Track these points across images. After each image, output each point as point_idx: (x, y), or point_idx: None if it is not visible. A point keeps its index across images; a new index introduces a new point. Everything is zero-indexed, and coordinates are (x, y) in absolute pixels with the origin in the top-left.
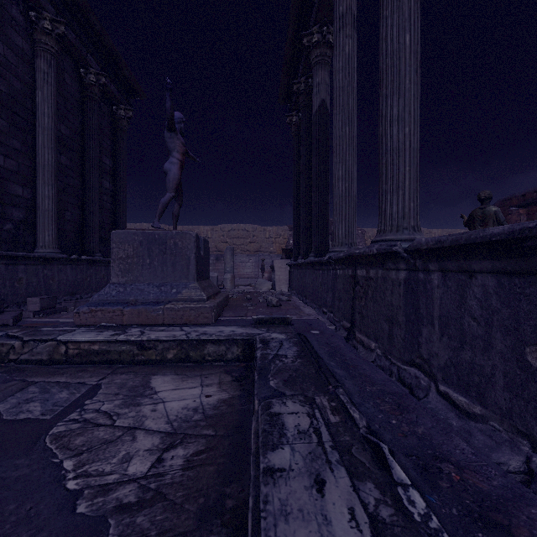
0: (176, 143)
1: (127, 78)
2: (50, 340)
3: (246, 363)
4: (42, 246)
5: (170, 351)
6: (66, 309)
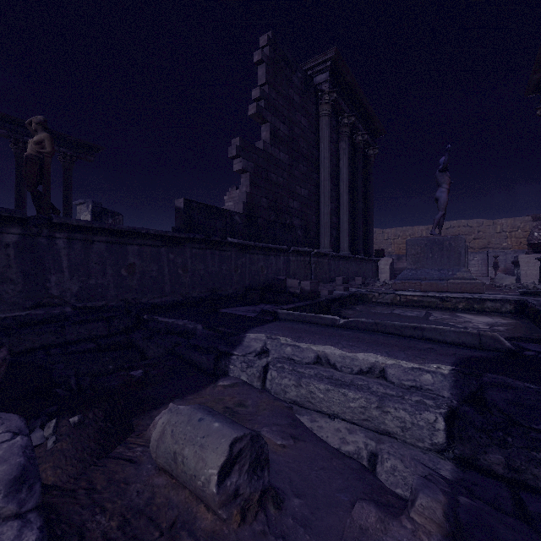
0: (445, 178)
1: (376, 126)
2: (391, 293)
3: (517, 315)
4: (342, 250)
5: (460, 304)
6: (369, 285)
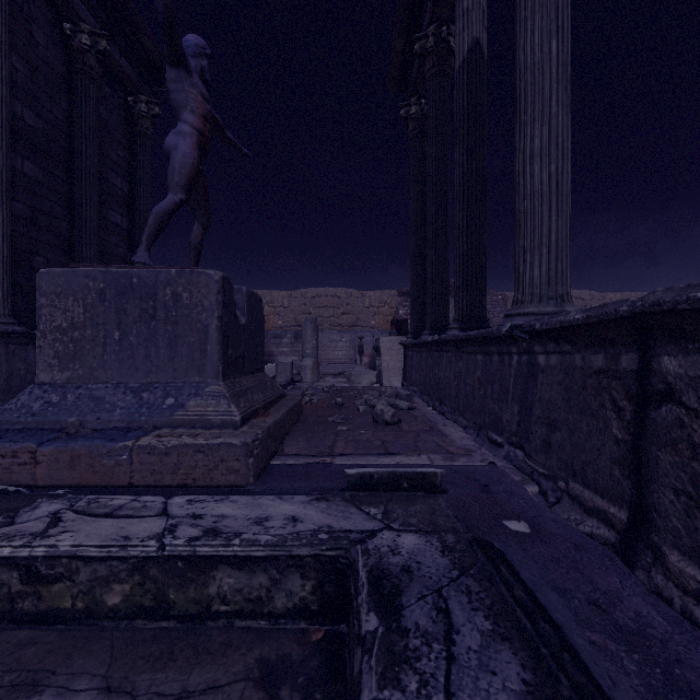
0: (189, 92)
1: (150, 51)
2: None
3: (326, 628)
4: None
5: (113, 588)
6: None
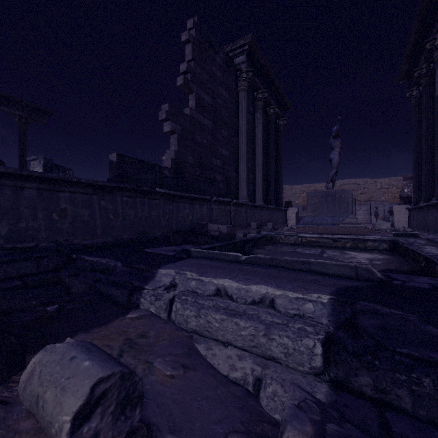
0: (337, 143)
1: (285, 102)
2: (295, 235)
3: (391, 252)
4: (258, 201)
5: (348, 243)
6: (278, 229)
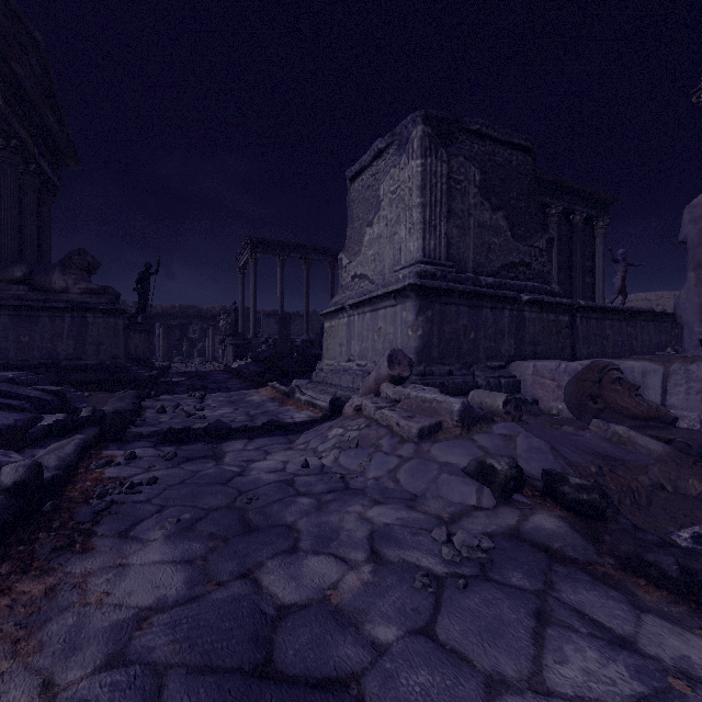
0: (619, 267)
1: (604, 198)
2: None
3: None
4: None
5: None
6: None
